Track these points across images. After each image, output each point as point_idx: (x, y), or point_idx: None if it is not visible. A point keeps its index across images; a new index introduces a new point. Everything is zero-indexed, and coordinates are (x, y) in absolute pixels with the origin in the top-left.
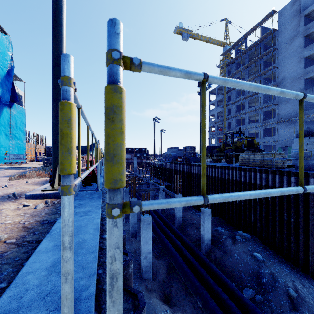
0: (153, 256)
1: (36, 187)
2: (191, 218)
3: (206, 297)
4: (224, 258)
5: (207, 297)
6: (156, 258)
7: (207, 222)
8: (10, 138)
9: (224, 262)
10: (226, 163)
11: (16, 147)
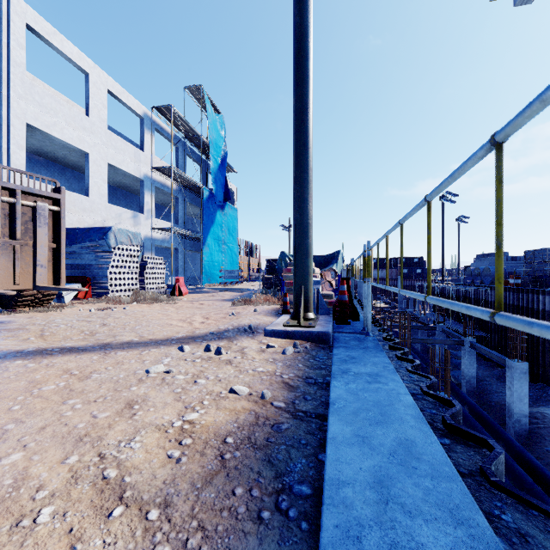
0: None
1: (270, 319)
2: None
3: None
4: None
5: None
6: None
7: None
8: (223, 250)
9: None
10: None
11: (229, 262)
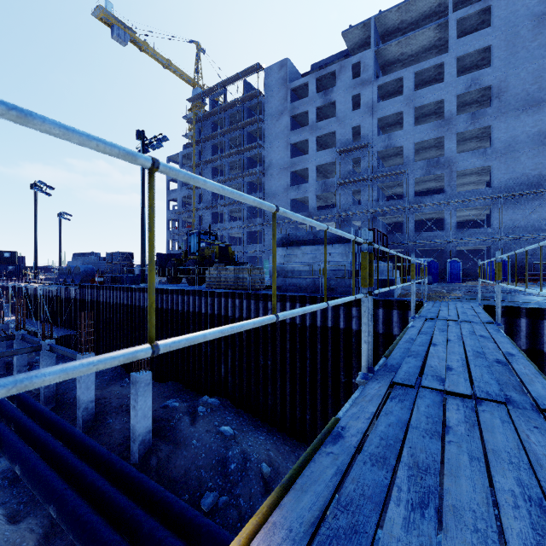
0: (2, 520)
1: None
2: (119, 395)
3: None
4: (175, 455)
5: None
6: (13, 521)
7: (143, 398)
8: None
9: (174, 463)
10: None
11: None
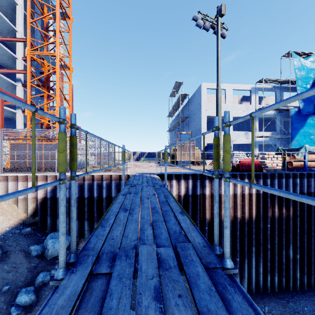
0: None
1: None
2: None
3: None
4: None
5: None
6: None
7: None
8: None
9: None
10: None
11: None
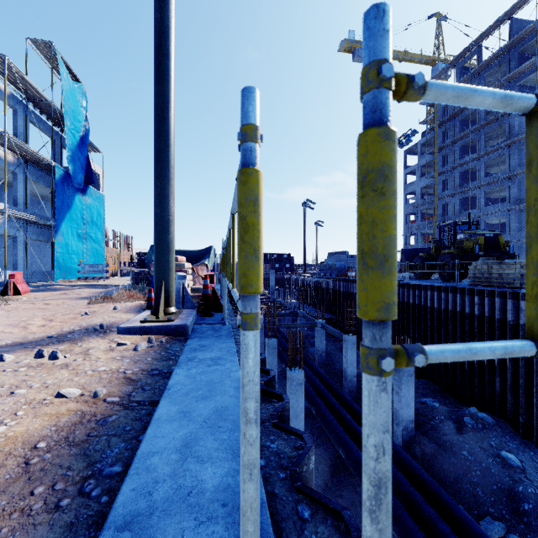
0: None
1: (130, 316)
2: None
3: (408, 524)
4: (441, 457)
5: (411, 524)
6: None
7: (406, 387)
8: (83, 240)
9: (440, 464)
10: (440, 281)
11: (93, 254)
